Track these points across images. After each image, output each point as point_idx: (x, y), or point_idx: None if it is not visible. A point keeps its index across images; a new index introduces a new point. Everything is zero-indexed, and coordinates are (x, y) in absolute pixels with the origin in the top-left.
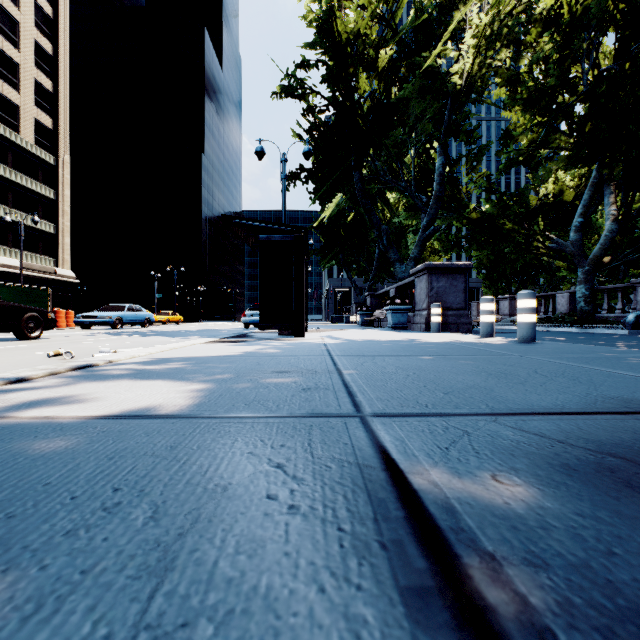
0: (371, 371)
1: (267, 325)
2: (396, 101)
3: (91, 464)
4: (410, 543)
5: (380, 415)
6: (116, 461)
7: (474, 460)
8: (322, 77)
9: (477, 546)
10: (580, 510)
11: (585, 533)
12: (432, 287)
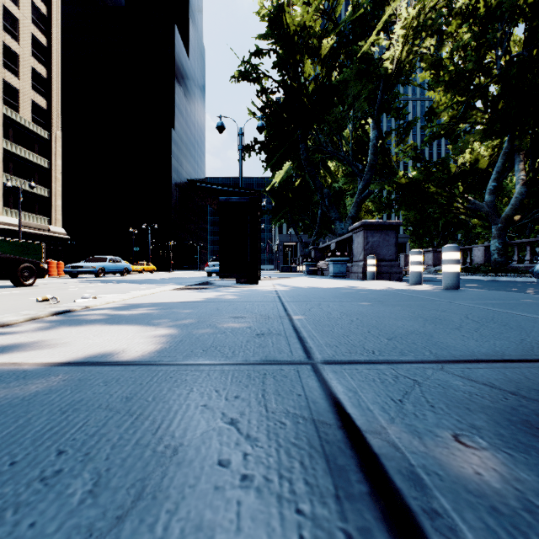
0: (318, 316)
1: (226, 274)
2: (336, 83)
3: (42, 419)
4: (380, 533)
5: (330, 362)
6: (68, 415)
7: (431, 415)
8: (273, 63)
9: (459, 538)
10: None
11: None
12: (368, 241)
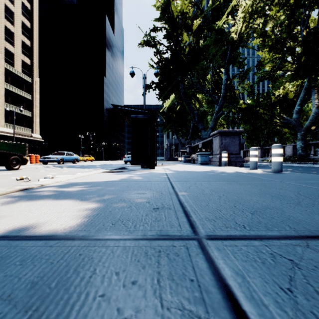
0: (196, 193)
1: (135, 163)
2: (202, 47)
3: None
4: None
5: (212, 238)
6: None
7: None
8: (164, 35)
9: None
10: None
11: None
12: (222, 142)
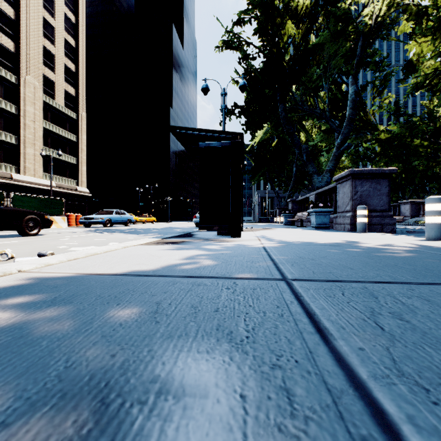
0: None
1: (206, 226)
2: (313, 46)
3: None
4: None
5: None
6: None
7: None
8: (254, 29)
9: None
10: None
11: None
12: (356, 191)
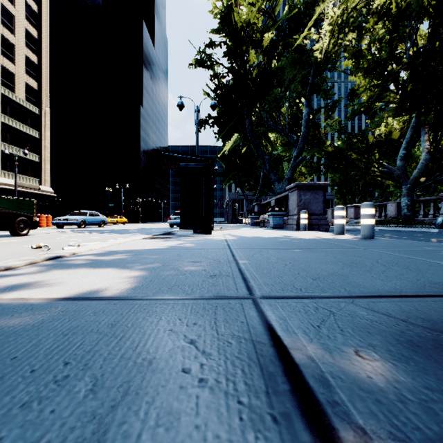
0: (259, 261)
1: (185, 226)
2: (275, 69)
3: (50, 340)
4: (296, 416)
5: (267, 297)
6: (69, 337)
7: (340, 337)
8: (224, 53)
9: (350, 419)
10: (428, 384)
11: (435, 406)
12: (301, 199)
